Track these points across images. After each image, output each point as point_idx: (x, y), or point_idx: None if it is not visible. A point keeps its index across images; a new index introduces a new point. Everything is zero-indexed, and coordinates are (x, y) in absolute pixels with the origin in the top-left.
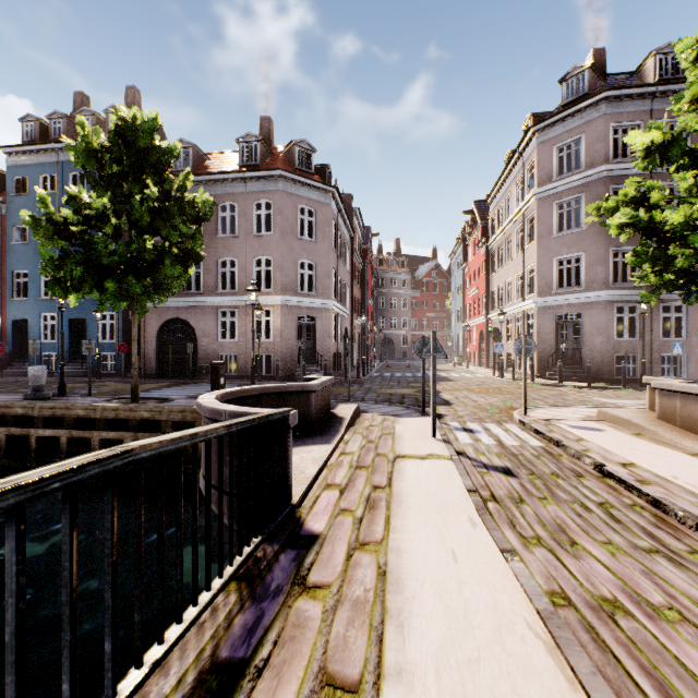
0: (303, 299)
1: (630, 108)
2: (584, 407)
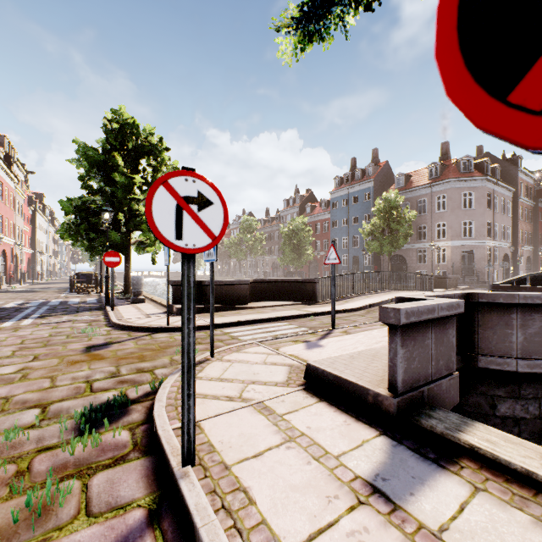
0: (465, 241)
1: None
2: None
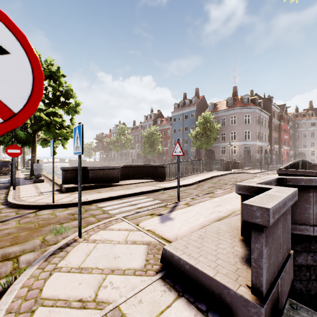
0: (245, 142)
1: None
2: None
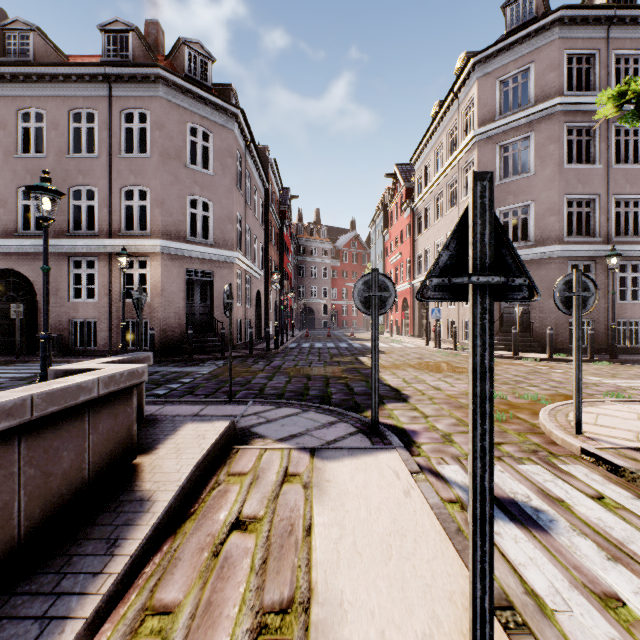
0: (194, 247)
1: (586, 33)
2: (627, 401)
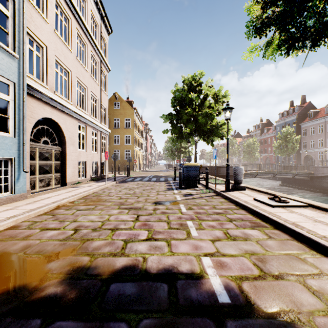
0: None
1: None
2: None
